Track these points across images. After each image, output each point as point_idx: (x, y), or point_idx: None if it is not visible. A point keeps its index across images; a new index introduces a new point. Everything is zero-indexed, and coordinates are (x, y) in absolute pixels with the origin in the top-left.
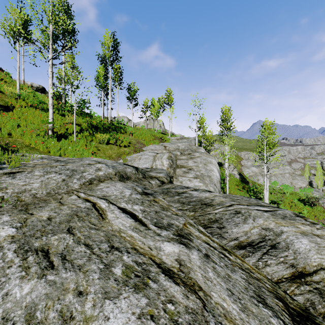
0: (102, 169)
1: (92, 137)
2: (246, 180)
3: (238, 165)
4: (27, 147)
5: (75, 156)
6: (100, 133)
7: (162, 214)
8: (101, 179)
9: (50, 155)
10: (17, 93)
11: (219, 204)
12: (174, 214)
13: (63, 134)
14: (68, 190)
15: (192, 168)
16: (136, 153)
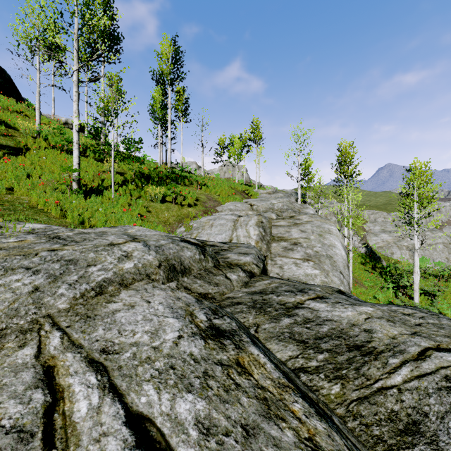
0: (135, 255)
1: (139, 192)
2: (376, 255)
3: (360, 230)
4: (32, 208)
5: (107, 223)
6: (152, 186)
7: (266, 445)
8: (126, 279)
9: (65, 222)
10: (36, 129)
11: (392, 348)
12: (305, 437)
13: (96, 188)
14: (38, 318)
15: (298, 242)
16: (206, 216)
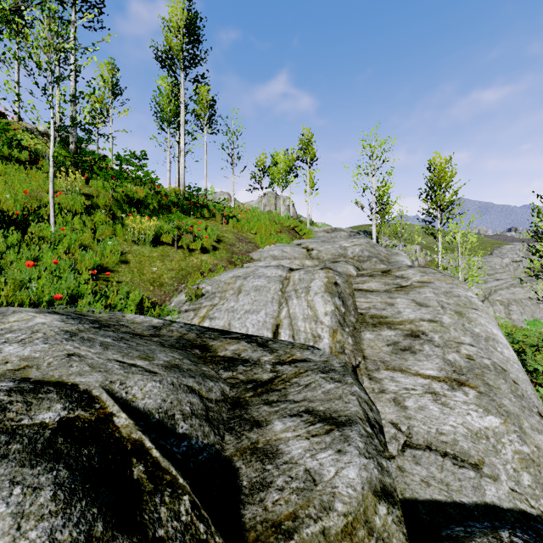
0: None
1: (114, 227)
2: None
3: None
4: None
5: None
6: (140, 217)
7: None
8: None
9: None
10: None
11: None
12: None
13: (18, 218)
14: None
15: (419, 330)
16: (232, 269)
